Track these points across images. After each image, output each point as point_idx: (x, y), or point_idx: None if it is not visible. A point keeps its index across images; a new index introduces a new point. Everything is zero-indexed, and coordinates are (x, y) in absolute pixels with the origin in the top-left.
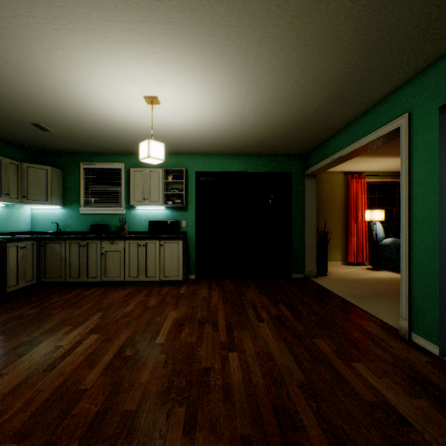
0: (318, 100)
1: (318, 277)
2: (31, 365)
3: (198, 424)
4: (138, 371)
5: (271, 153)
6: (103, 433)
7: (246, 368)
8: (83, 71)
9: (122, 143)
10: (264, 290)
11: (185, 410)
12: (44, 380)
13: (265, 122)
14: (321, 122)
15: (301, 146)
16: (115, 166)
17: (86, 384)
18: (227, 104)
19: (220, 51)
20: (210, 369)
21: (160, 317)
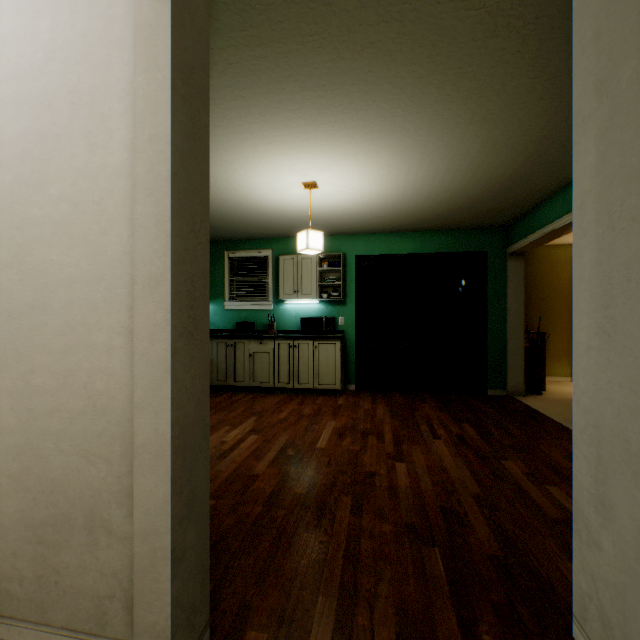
0: (512, 165)
1: (527, 395)
2: None
3: (364, 509)
4: (302, 467)
5: (456, 227)
6: (281, 503)
7: (414, 477)
8: (246, 168)
9: (272, 228)
10: (445, 406)
11: (351, 498)
12: (221, 465)
13: (443, 194)
14: (522, 188)
15: (498, 216)
16: (261, 254)
17: (257, 471)
18: (395, 180)
19: (386, 137)
20: (375, 473)
21: (318, 425)
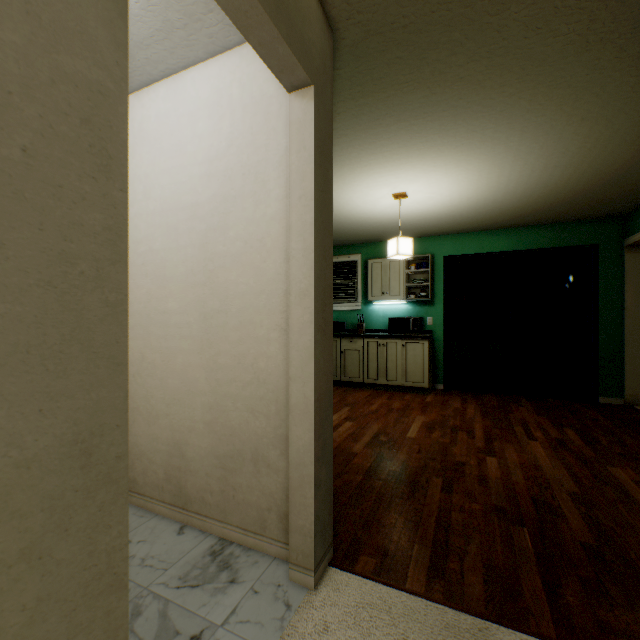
0: (623, 155)
1: None
2: None
3: (454, 490)
4: (395, 451)
5: (559, 220)
6: (377, 476)
7: (505, 470)
8: (343, 187)
9: (361, 235)
10: (544, 411)
11: (441, 480)
12: None
13: (541, 190)
14: (639, 175)
15: (612, 206)
16: (351, 259)
17: (355, 450)
18: (485, 183)
19: (475, 147)
20: (465, 463)
21: (407, 418)
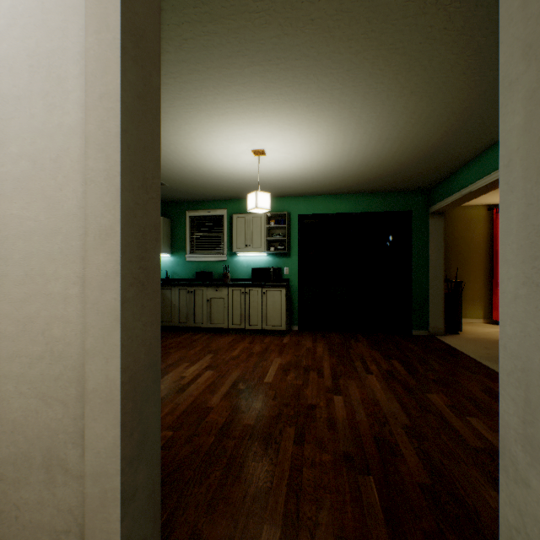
0: (435, 135)
1: (446, 335)
2: (166, 387)
3: (306, 439)
4: (251, 400)
5: (385, 190)
6: (231, 434)
7: (350, 409)
8: (202, 137)
9: (226, 191)
10: (376, 345)
11: (294, 429)
12: (180, 398)
13: (375, 160)
14: (443, 155)
15: (422, 180)
16: (218, 213)
17: (211, 404)
18: (333, 148)
19: (325, 108)
20: (316, 406)
21: (266, 362)
